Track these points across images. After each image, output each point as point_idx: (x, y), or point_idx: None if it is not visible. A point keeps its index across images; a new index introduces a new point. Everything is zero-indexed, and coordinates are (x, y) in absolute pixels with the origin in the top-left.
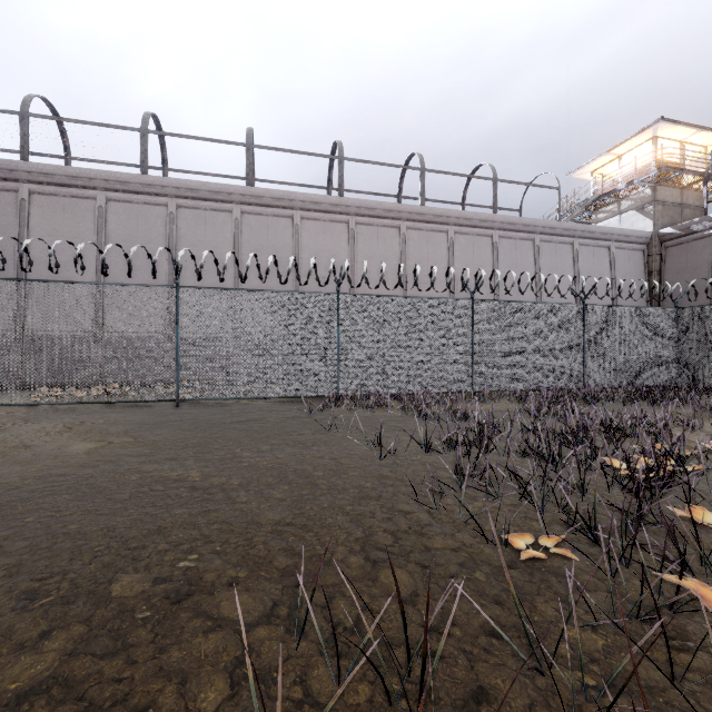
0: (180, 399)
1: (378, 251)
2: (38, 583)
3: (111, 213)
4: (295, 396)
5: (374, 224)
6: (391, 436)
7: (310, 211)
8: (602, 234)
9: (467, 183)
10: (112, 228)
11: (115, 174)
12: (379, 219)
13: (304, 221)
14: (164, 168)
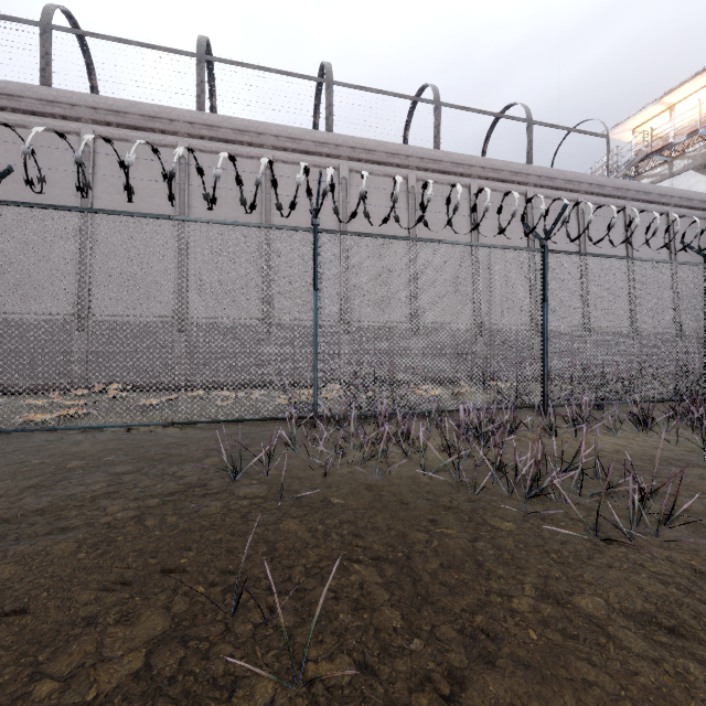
0: None
1: (379, 209)
2: None
3: None
4: (233, 419)
5: (373, 172)
6: None
7: (287, 152)
8: (660, 196)
9: (489, 133)
10: None
11: None
12: (381, 166)
13: (278, 165)
14: None
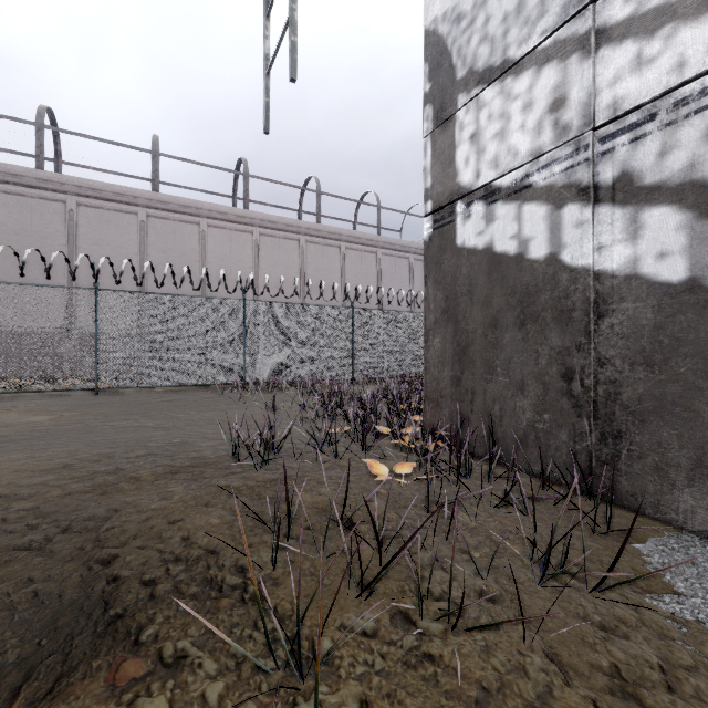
0: (100, 388)
1: (280, 260)
2: (109, 446)
3: (0, 204)
4: (207, 384)
5: (276, 235)
6: (283, 404)
7: (217, 220)
8: None
9: (358, 205)
10: (2, 220)
11: (5, 165)
12: (281, 232)
13: (210, 229)
14: (57, 160)
